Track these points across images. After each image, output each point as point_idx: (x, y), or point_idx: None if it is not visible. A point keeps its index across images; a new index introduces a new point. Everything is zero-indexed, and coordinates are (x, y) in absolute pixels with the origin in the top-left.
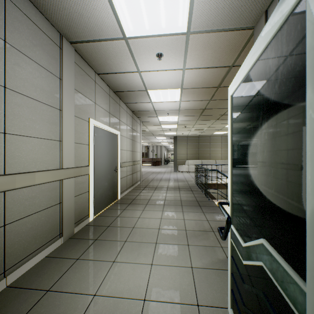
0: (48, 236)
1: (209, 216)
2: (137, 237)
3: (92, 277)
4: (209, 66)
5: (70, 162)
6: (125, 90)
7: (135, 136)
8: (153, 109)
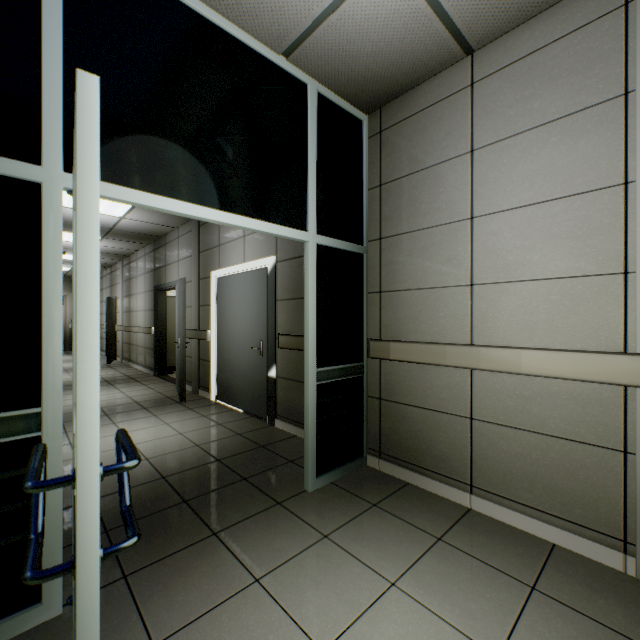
0: (572, 508)
1: None
2: None
3: (444, 592)
4: None
5: None
6: None
7: None
8: None
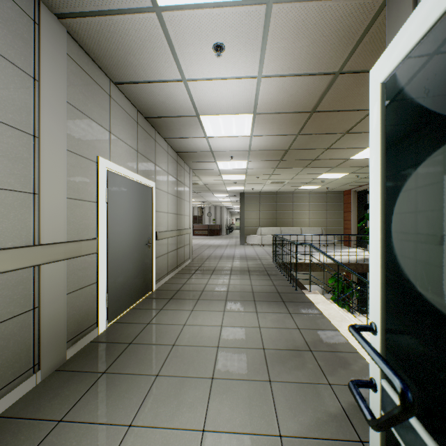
0: (6, 374)
1: (300, 319)
2: (178, 366)
3: None
4: (302, 72)
5: (57, 233)
6: (164, 115)
7: (182, 190)
8: (209, 149)
